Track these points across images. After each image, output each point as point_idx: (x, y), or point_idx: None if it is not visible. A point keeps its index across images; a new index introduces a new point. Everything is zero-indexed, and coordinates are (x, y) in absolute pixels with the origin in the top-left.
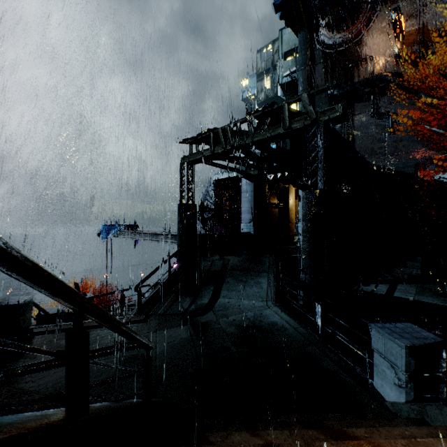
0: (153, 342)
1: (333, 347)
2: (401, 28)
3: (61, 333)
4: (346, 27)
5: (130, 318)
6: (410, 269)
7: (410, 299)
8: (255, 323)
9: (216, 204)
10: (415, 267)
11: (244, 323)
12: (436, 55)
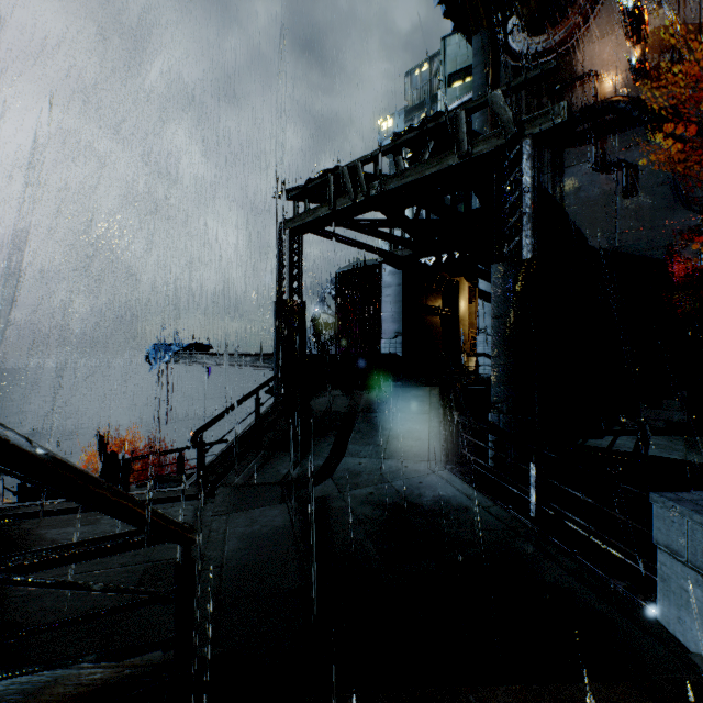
0: (219, 534)
1: (563, 542)
2: (642, 23)
3: (50, 517)
4: (549, 27)
5: (182, 492)
6: (669, 413)
7: (680, 460)
8: (411, 498)
9: (339, 311)
10: (677, 409)
11: (389, 500)
12: (700, 66)
